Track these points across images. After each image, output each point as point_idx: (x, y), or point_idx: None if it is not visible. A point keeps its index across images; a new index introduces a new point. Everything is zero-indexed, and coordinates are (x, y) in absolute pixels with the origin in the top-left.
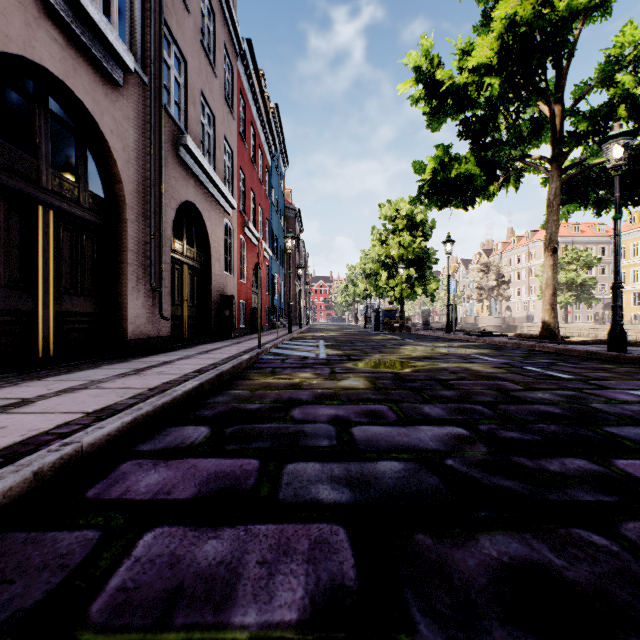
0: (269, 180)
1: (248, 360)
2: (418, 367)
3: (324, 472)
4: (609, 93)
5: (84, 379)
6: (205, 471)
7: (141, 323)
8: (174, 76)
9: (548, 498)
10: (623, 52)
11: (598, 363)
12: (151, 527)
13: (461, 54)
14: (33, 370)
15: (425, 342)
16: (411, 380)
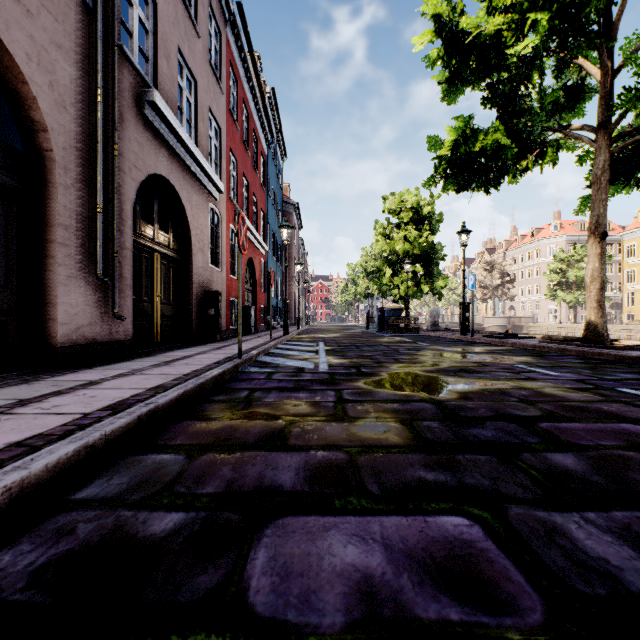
0: (265, 170)
1: (217, 377)
2: (463, 388)
3: None
4: None
5: None
6: None
7: (82, 324)
8: (139, 17)
9: None
10: None
11: None
12: None
13: None
14: None
15: (443, 346)
16: (472, 420)
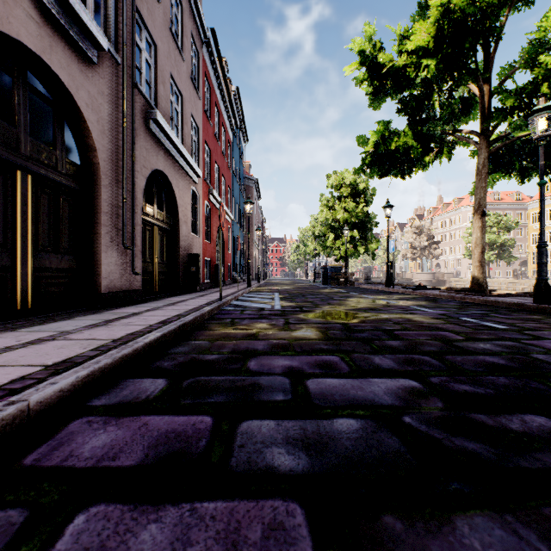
0: (231, 153)
1: (210, 311)
2: (364, 318)
3: (279, 432)
4: (534, 72)
5: (54, 330)
6: (156, 431)
7: (114, 278)
8: (145, 58)
9: (519, 465)
10: (546, 36)
11: (526, 314)
12: (85, 505)
13: (400, 40)
14: (10, 321)
15: (368, 295)
16: (359, 330)
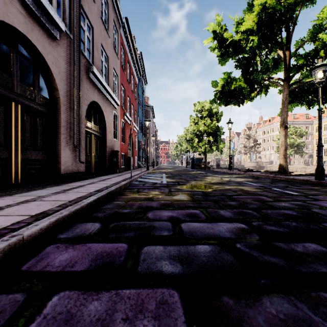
0: (137, 91)
1: (125, 184)
2: (215, 188)
3: (165, 252)
4: (315, 44)
5: (35, 195)
6: (95, 251)
7: (69, 165)
8: (87, 35)
9: (300, 270)
10: (322, 22)
11: (310, 186)
12: (58, 291)
13: (237, 24)
14: (8, 190)
15: (218, 175)
16: (212, 195)
